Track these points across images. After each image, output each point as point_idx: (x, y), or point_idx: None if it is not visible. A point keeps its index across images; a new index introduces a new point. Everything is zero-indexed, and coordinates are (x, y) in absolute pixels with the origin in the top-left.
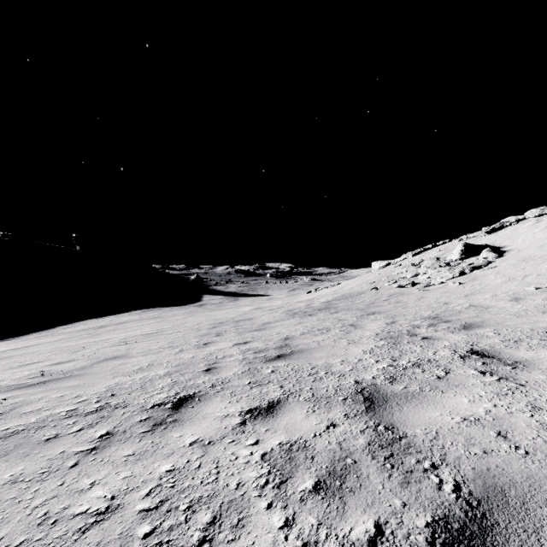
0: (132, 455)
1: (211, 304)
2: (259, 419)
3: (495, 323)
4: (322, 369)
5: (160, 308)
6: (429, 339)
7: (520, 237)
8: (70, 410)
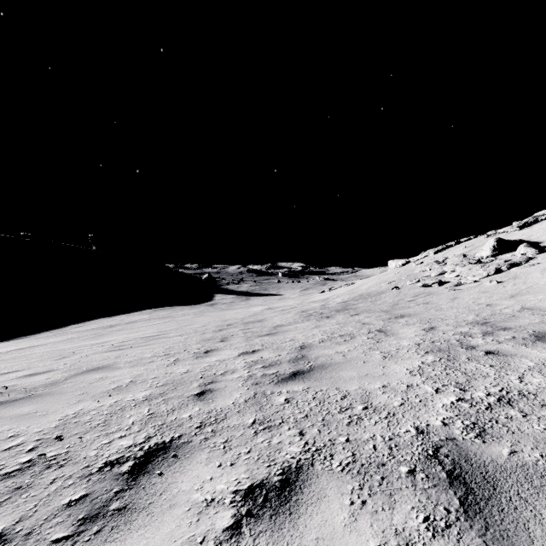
0: None
1: (222, 304)
2: (265, 518)
3: None
4: (358, 400)
5: (171, 307)
6: (497, 355)
7: None
8: None
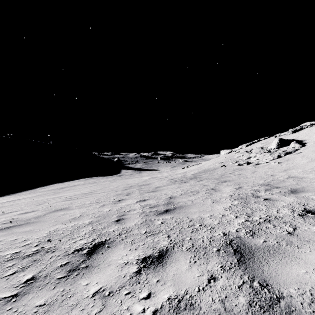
0: (42, 306)
1: (126, 175)
2: (151, 268)
3: (313, 189)
4: (197, 222)
5: (96, 177)
6: (269, 200)
7: (314, 134)
8: (15, 253)
